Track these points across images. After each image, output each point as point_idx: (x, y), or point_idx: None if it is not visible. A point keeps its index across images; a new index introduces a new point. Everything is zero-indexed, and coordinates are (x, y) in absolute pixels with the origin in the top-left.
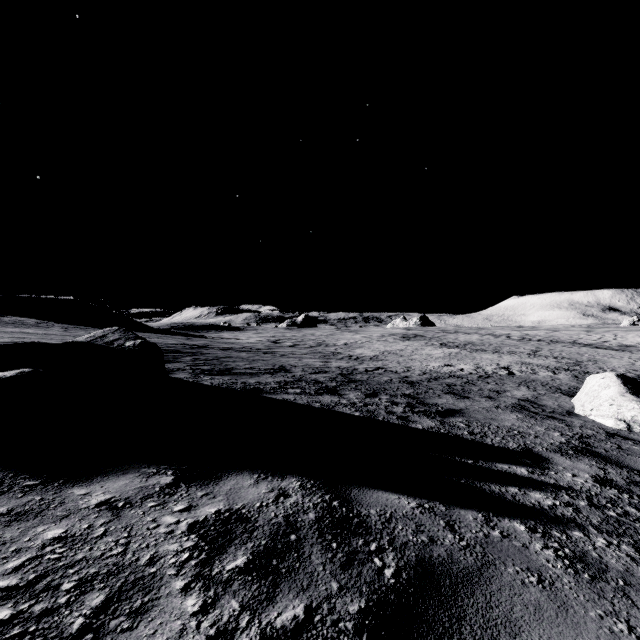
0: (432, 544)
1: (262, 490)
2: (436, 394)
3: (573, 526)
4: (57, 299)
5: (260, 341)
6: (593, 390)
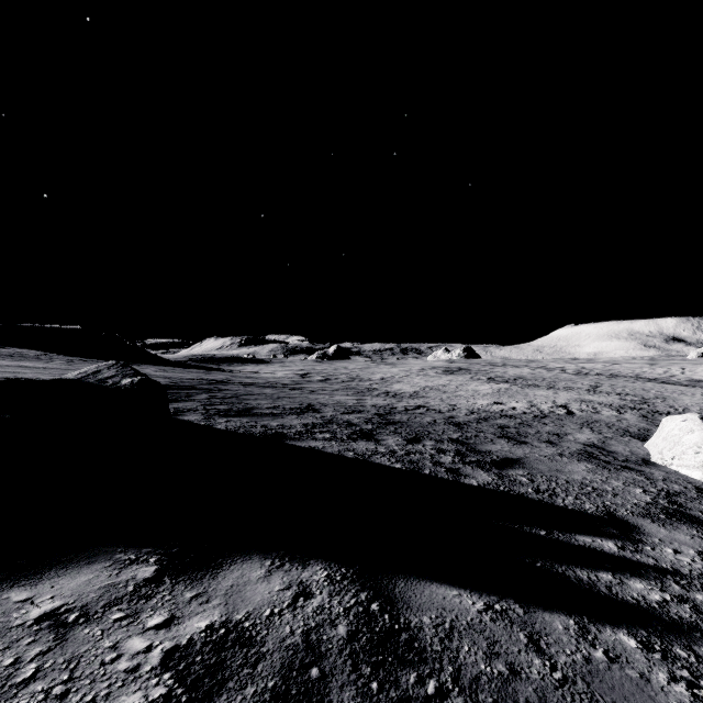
0: (514, 679)
1: (275, 586)
2: (488, 438)
3: (699, 637)
4: (63, 329)
5: (287, 375)
6: (673, 435)
